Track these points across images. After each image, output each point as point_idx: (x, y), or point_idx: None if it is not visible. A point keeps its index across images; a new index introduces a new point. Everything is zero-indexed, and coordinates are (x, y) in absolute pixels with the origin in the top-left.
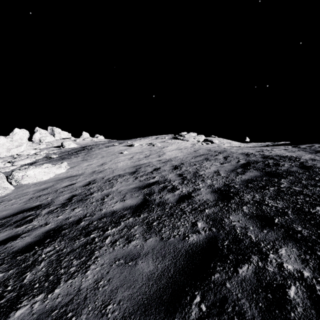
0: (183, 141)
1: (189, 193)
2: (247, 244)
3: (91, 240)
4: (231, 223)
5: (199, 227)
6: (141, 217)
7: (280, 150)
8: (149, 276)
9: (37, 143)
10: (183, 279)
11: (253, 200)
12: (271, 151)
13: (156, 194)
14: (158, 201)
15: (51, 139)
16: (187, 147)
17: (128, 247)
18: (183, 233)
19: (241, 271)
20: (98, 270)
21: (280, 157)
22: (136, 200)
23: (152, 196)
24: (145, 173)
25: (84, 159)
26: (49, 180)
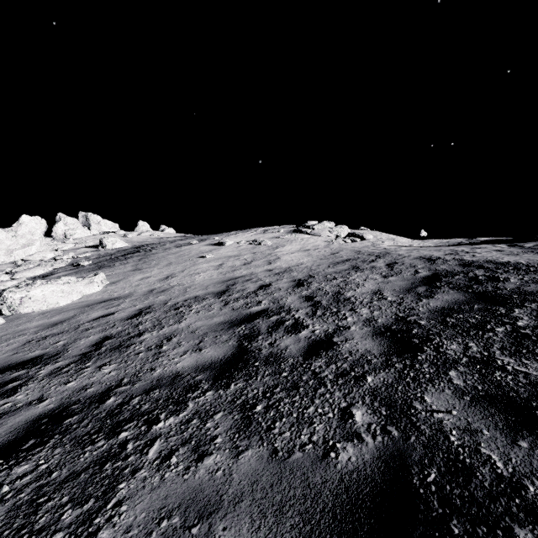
0: (312, 236)
1: (327, 335)
2: (489, 485)
3: (117, 449)
4: (432, 414)
5: (359, 422)
6: (230, 390)
7: (490, 252)
8: None
9: (60, 240)
10: None
11: (468, 355)
12: (474, 253)
13: (262, 336)
14: (267, 352)
15: (84, 233)
16: (319, 246)
17: (195, 475)
18: (323, 439)
19: None
20: None
21: (495, 264)
22: (224, 350)
23: (255, 341)
24: (244, 294)
25: (136, 267)
26: (69, 306)
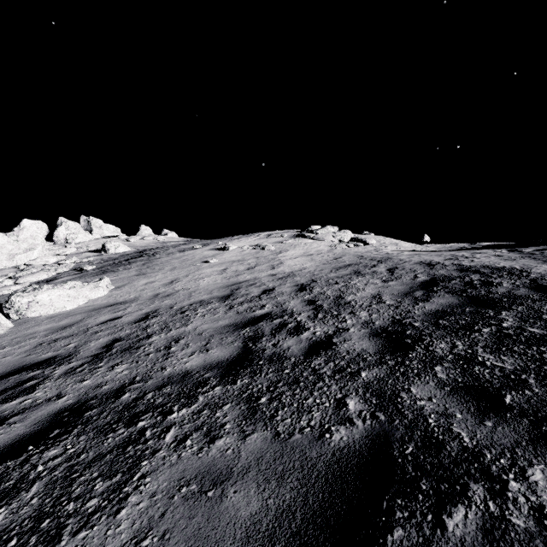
0: (315, 241)
1: (327, 337)
2: (455, 455)
3: (137, 435)
4: (416, 402)
5: (352, 410)
6: (237, 385)
7: (489, 257)
8: (250, 528)
9: (61, 244)
10: (324, 540)
11: (453, 353)
12: (473, 258)
13: (266, 338)
14: (271, 352)
15: (85, 237)
16: (322, 251)
17: (208, 454)
18: (320, 424)
19: (451, 525)
20: (144, 508)
21: (491, 269)
22: (230, 350)
23: (260, 342)
24: (248, 299)
25: (140, 272)
26: (76, 310)
